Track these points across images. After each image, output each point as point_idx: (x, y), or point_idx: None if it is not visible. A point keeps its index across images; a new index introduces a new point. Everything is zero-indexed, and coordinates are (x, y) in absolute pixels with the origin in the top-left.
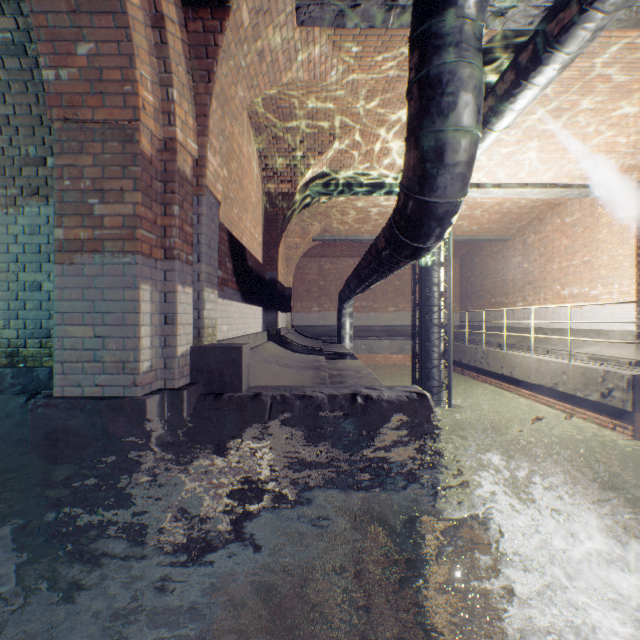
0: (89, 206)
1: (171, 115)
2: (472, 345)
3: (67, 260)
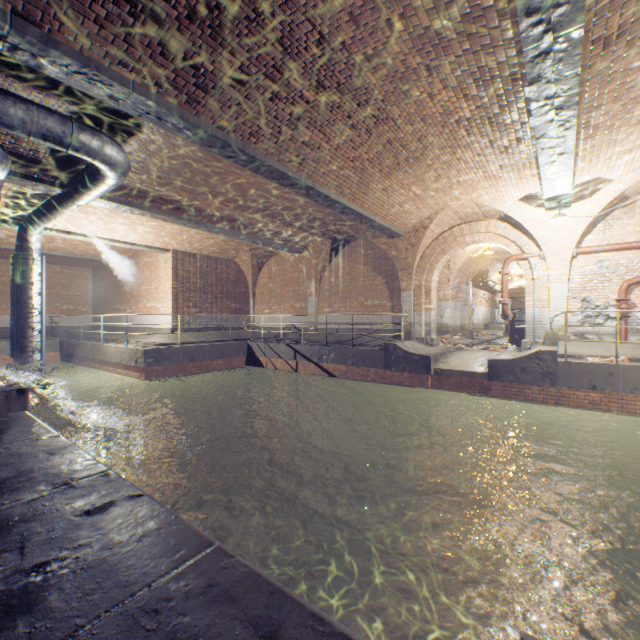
0: None
1: None
2: (88, 341)
3: None
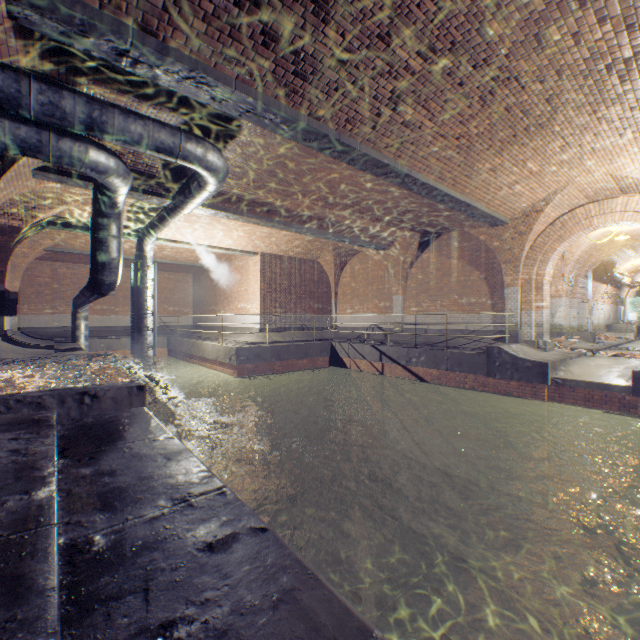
0: None
1: None
2: (189, 339)
3: None
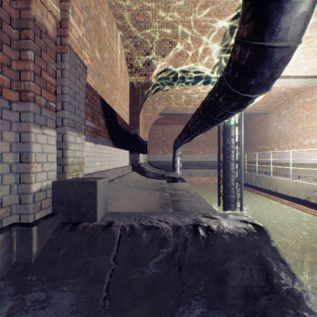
0: None
1: None
2: (249, 172)
3: None
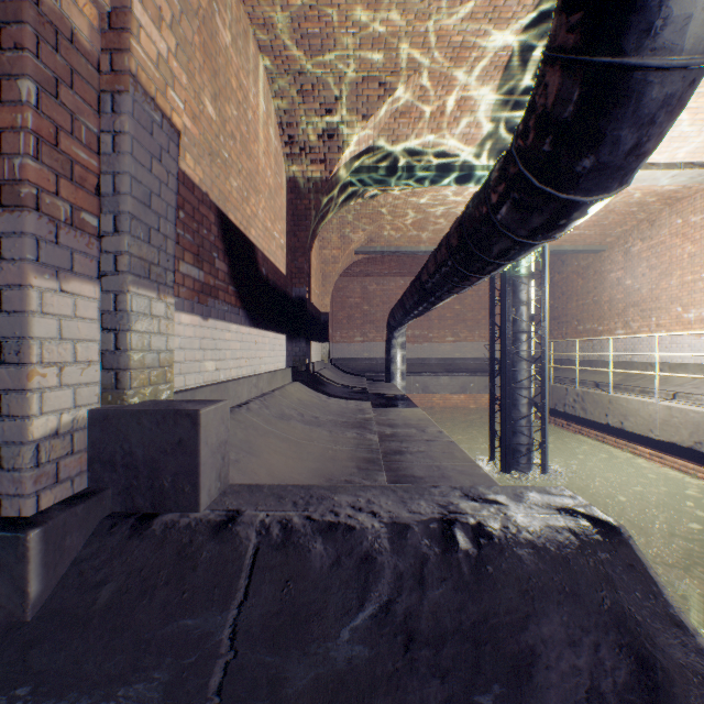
0: None
1: None
2: (559, 384)
3: None
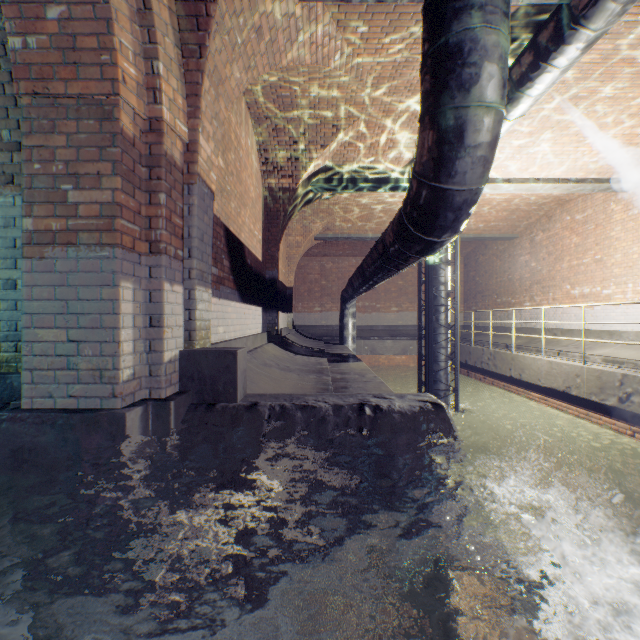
0: (62, 192)
1: (156, 91)
2: (478, 346)
3: (37, 254)
